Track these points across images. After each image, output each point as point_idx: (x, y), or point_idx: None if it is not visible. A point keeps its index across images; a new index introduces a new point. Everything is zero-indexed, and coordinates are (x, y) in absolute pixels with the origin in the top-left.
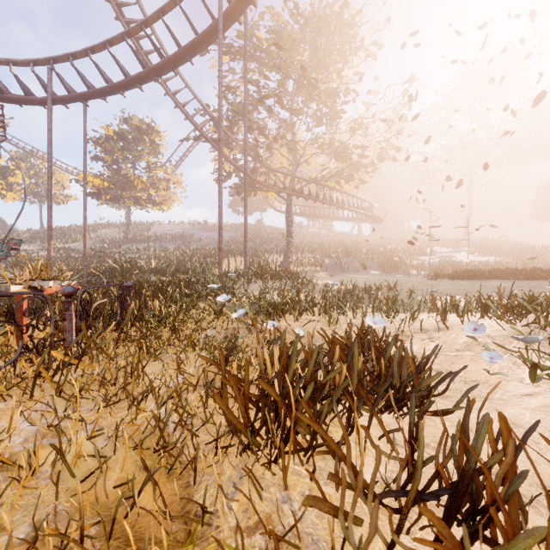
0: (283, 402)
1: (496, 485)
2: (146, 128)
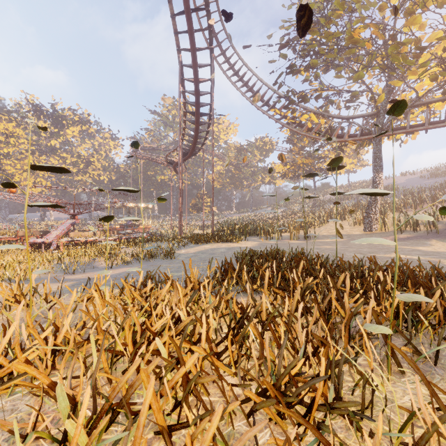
0: None
1: None
2: None
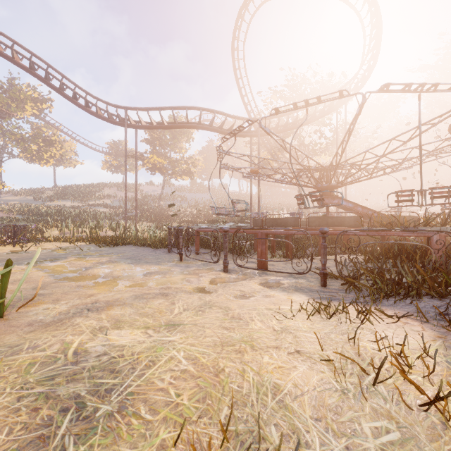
0: None
1: None
2: None
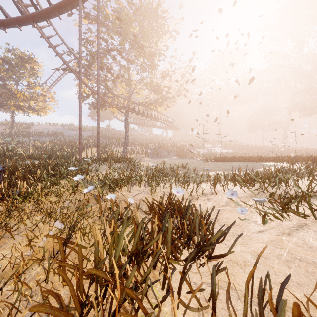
0: (112, 280)
1: None
2: (27, 58)
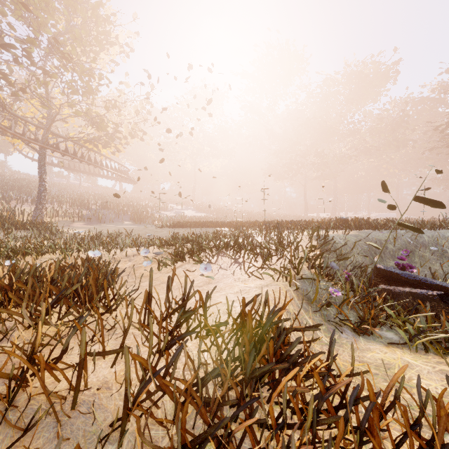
0: (10, 288)
1: (91, 288)
2: None
